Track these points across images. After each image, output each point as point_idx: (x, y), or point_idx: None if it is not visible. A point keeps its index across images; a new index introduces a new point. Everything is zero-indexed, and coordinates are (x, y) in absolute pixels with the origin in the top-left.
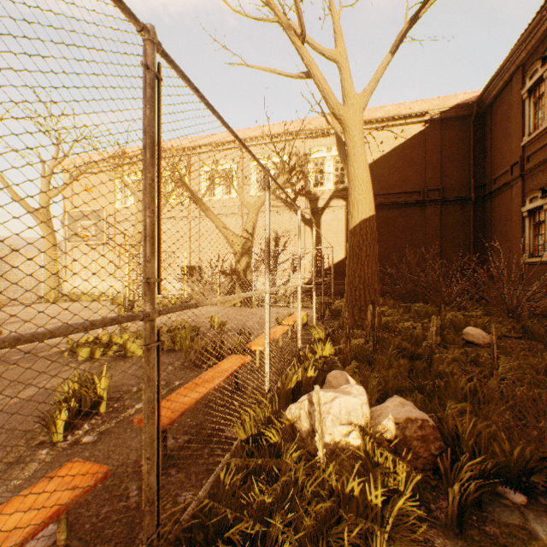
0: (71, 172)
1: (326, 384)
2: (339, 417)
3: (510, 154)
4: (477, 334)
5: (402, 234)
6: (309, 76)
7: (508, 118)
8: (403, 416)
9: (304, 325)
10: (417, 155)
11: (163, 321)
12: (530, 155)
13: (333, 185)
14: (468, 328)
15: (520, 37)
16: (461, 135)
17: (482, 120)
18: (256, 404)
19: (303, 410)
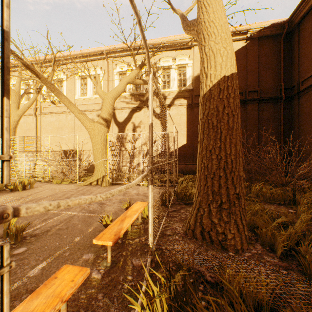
0: None
1: None
2: None
3: None
4: None
5: None
6: None
7: None
8: None
9: (144, 218)
10: (240, 65)
11: None
12: None
13: (177, 87)
14: None
15: None
16: (273, 50)
17: (289, 38)
18: None
19: None
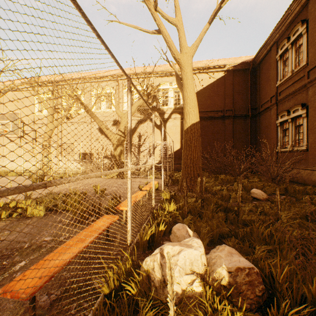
0: (0, 89)
1: (172, 234)
2: (184, 268)
3: (270, 91)
4: (259, 193)
5: (212, 135)
6: (160, 32)
7: (269, 71)
8: (234, 266)
9: (156, 189)
10: (220, 90)
11: (63, 189)
12: (281, 92)
13: (173, 105)
14: (254, 189)
15: (276, 25)
16: (243, 80)
17: (255, 72)
18: (119, 259)
19: (156, 262)
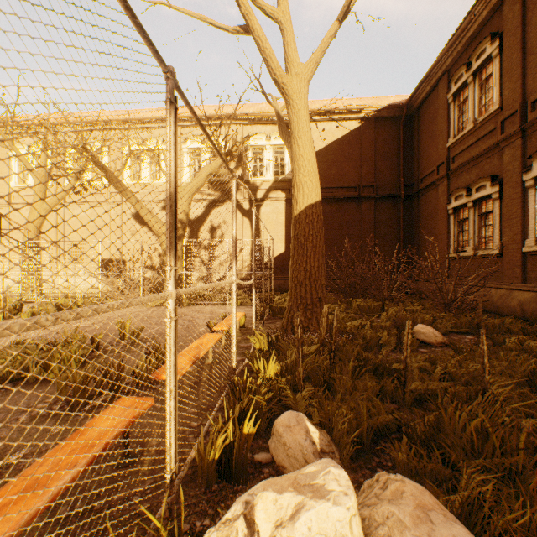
0: None
1: (273, 437)
2: None
3: (436, 155)
4: (429, 332)
5: (340, 229)
6: (248, 31)
7: (435, 121)
8: None
9: (242, 327)
10: (354, 152)
11: (56, 330)
12: (455, 156)
13: (273, 175)
14: (419, 326)
15: (448, 41)
16: (392, 135)
17: (410, 122)
18: None
19: None
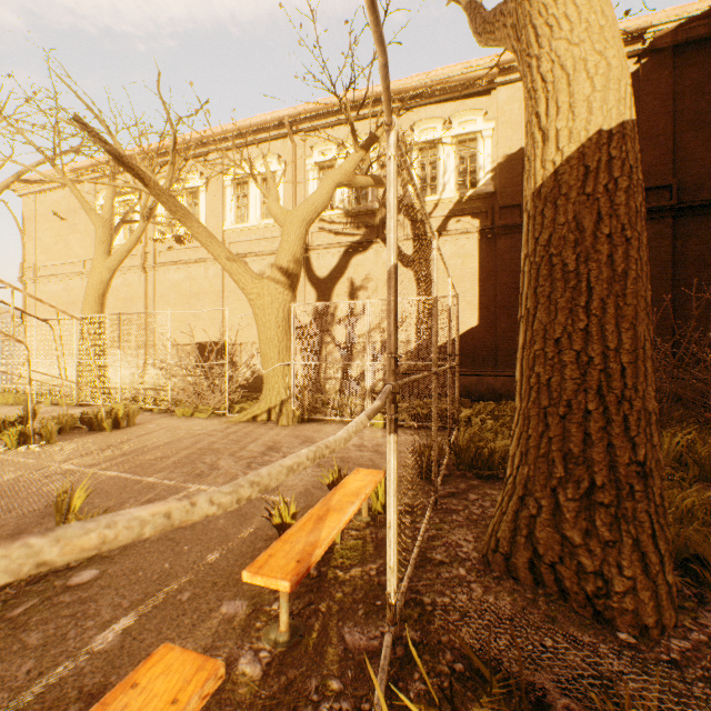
0: None
1: None
2: None
3: None
4: None
5: None
6: None
7: None
8: None
9: (376, 511)
10: None
11: (2, 481)
12: None
13: (455, 190)
14: None
15: None
16: None
17: None
18: None
19: None
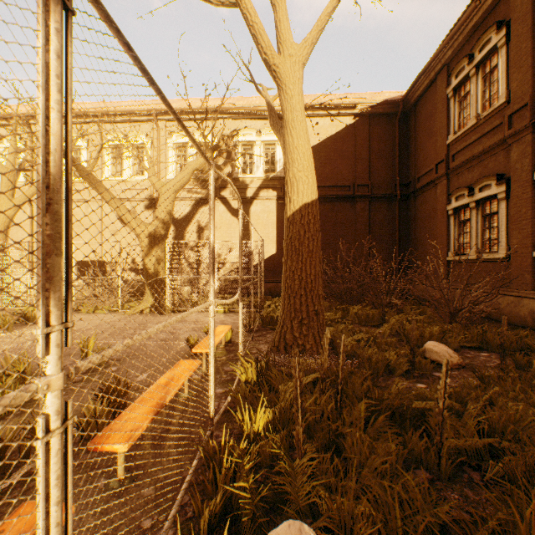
0: None
1: None
2: None
3: (435, 153)
4: (442, 352)
5: (334, 229)
6: (234, 2)
7: (433, 117)
8: None
9: (228, 342)
10: (348, 149)
11: (9, 349)
12: (455, 154)
13: (263, 173)
14: (430, 343)
15: (449, 32)
16: (387, 132)
17: (406, 119)
18: None
19: None
